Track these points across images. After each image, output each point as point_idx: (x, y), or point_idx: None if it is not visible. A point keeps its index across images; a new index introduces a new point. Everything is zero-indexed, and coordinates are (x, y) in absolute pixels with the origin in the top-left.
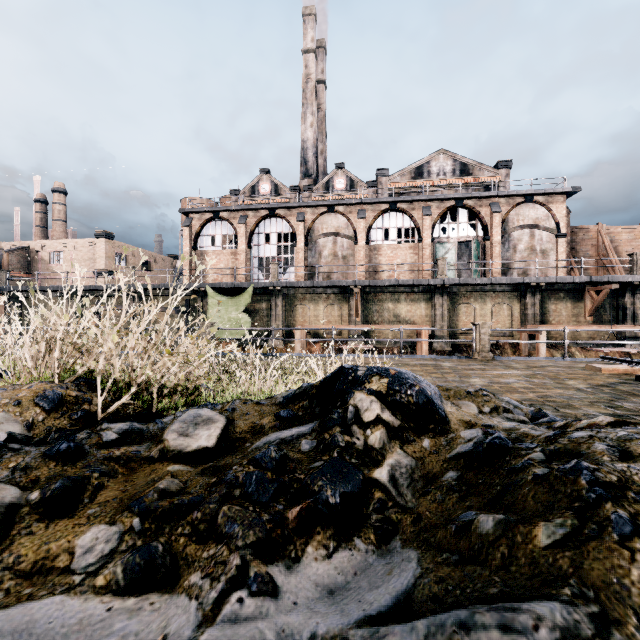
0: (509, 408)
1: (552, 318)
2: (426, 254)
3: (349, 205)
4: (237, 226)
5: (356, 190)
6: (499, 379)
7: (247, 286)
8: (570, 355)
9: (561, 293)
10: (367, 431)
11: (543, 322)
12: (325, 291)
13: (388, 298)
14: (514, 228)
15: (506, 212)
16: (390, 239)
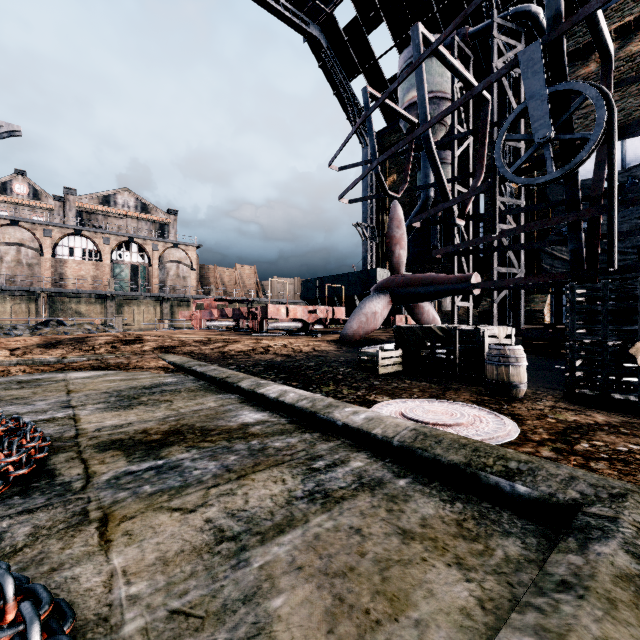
0: None
1: (177, 315)
2: (106, 271)
3: (35, 223)
4: None
5: (41, 199)
6: None
7: None
8: None
9: (182, 302)
10: (53, 326)
11: (173, 317)
12: (13, 293)
13: (72, 301)
14: (167, 261)
15: (162, 251)
16: (76, 256)
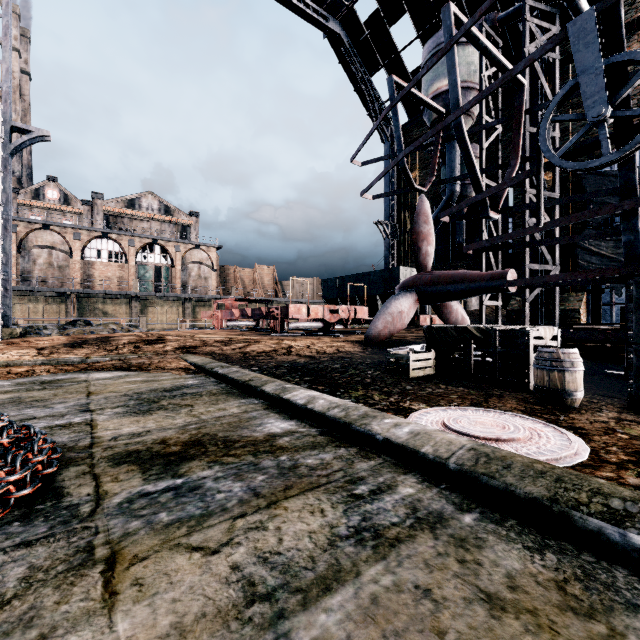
0: None
1: (199, 315)
2: (131, 272)
3: (65, 227)
4: None
5: (71, 204)
6: None
7: None
8: None
9: (203, 303)
10: (80, 325)
11: (194, 317)
12: (45, 294)
13: (99, 301)
14: (189, 262)
15: (185, 252)
16: (103, 258)
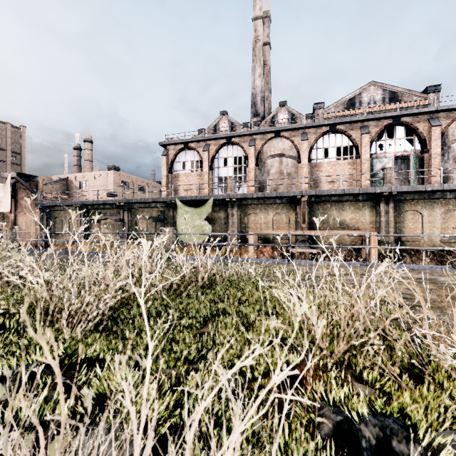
0: None
1: None
2: (364, 168)
3: (293, 130)
4: (202, 153)
5: (296, 122)
6: None
7: (208, 198)
8: None
9: None
10: None
11: None
12: (274, 201)
13: (332, 206)
14: (454, 140)
15: (445, 125)
16: (329, 157)
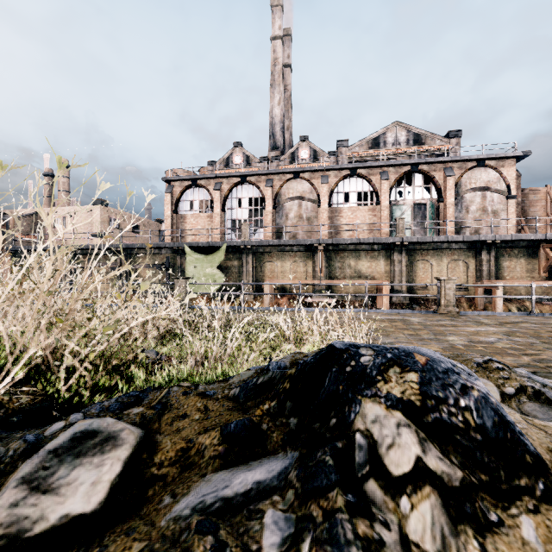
0: (539, 389)
1: (506, 274)
2: (384, 215)
3: (313, 172)
4: (213, 192)
5: (319, 160)
6: (478, 337)
7: (220, 245)
8: (525, 309)
9: (515, 250)
10: (402, 502)
11: (498, 277)
12: (291, 249)
13: (350, 255)
14: (466, 190)
15: (459, 176)
16: (350, 202)
